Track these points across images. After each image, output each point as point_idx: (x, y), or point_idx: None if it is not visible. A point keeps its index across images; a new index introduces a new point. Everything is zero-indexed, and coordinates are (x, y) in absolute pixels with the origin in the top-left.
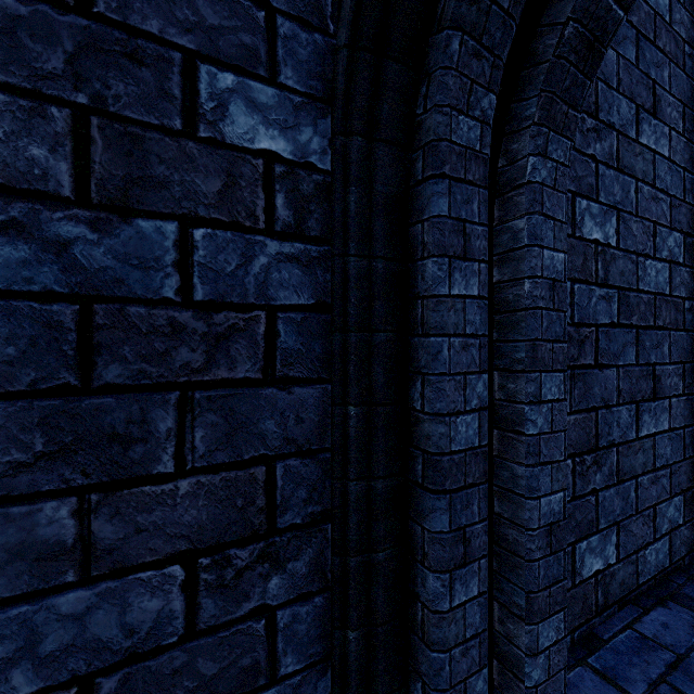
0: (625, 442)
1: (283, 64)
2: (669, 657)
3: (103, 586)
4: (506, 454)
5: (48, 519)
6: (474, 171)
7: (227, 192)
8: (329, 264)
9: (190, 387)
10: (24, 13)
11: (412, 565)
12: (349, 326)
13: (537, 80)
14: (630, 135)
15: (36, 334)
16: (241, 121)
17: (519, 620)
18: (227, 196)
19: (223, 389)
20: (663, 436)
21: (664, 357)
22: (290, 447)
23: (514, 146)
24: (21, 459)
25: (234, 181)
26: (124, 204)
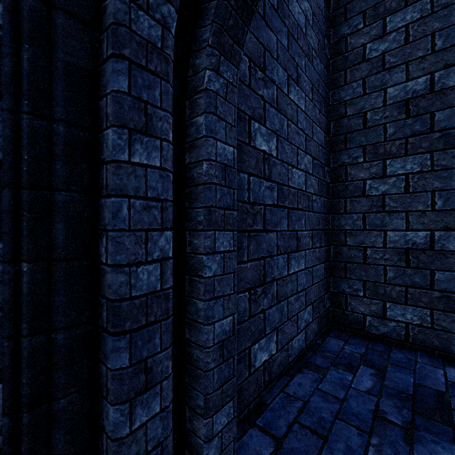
0: (281, 278)
1: None
2: (300, 405)
3: None
4: (193, 293)
5: None
6: (156, 64)
7: None
8: None
9: None
10: None
11: (100, 401)
12: (22, 183)
13: (210, 13)
14: (284, 91)
15: None
16: None
17: (200, 417)
18: None
19: None
20: (302, 272)
21: (302, 226)
22: None
23: (197, 61)
24: None
25: None
26: None
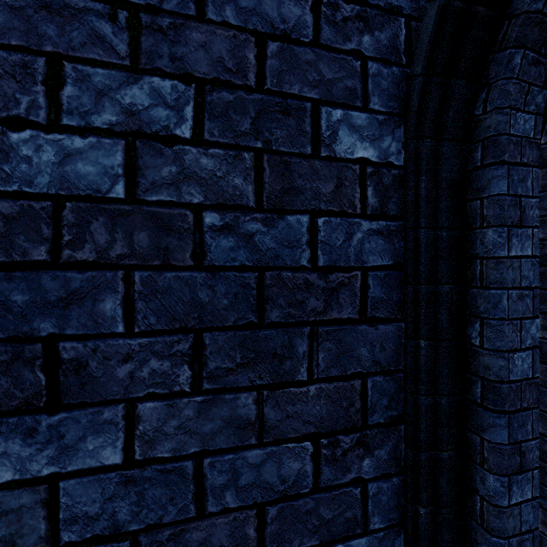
0: None
1: (372, 95)
2: None
3: (269, 449)
4: None
5: (242, 404)
6: (528, 155)
7: (337, 191)
8: (402, 234)
9: (315, 324)
10: (231, 99)
11: (469, 465)
12: (420, 281)
13: None
14: None
15: (237, 291)
16: (345, 141)
17: None
18: (337, 194)
19: (335, 326)
20: None
21: None
22: (376, 367)
23: None
24: (230, 366)
25: (341, 183)
26: (280, 207)
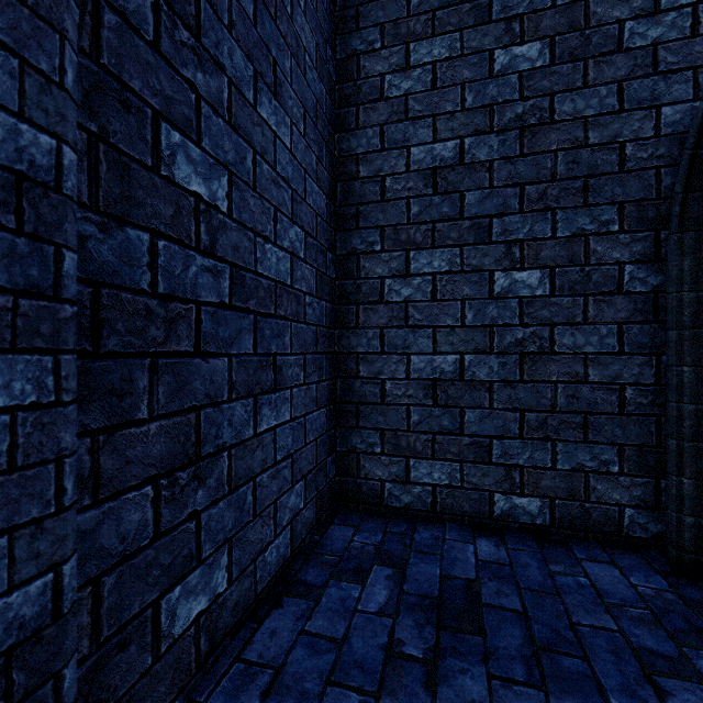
0: (240, 443)
1: None
2: (268, 679)
3: None
4: None
5: None
6: None
7: None
8: None
9: None
10: None
11: None
12: None
13: None
14: (247, 95)
15: None
16: None
17: None
18: None
19: None
20: (284, 427)
21: (286, 347)
22: None
23: None
24: None
25: None
26: None
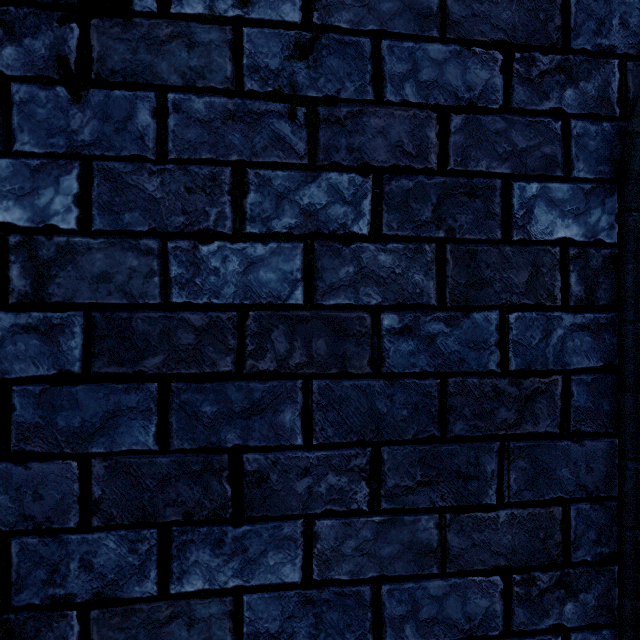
0: None
1: (575, 160)
2: None
3: (452, 580)
4: None
5: (423, 527)
6: None
7: (532, 280)
8: (615, 328)
9: (506, 439)
10: (411, 186)
11: None
12: None
13: None
14: None
15: (417, 401)
16: (542, 220)
17: None
18: (532, 284)
19: (529, 441)
20: None
21: None
22: (581, 492)
23: None
24: (409, 484)
25: (537, 270)
26: (464, 303)
